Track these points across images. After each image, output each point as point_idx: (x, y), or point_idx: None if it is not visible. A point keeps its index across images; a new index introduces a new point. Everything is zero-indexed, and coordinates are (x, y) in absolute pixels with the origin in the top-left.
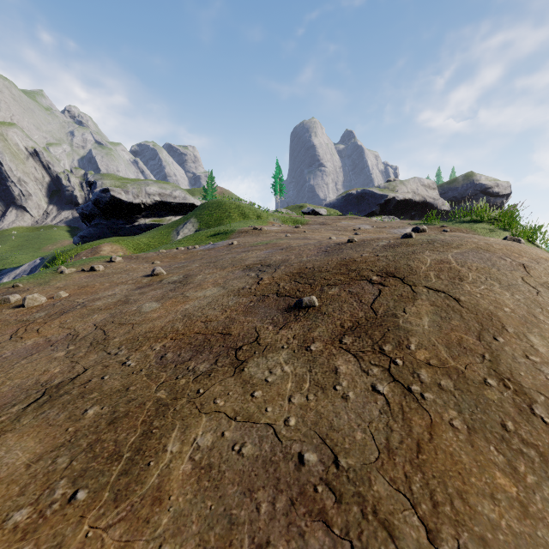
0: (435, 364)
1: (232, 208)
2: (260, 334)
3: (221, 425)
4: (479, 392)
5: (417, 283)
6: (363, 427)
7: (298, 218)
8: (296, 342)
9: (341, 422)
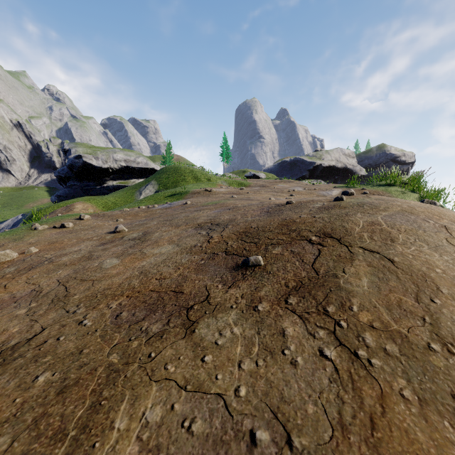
0: (378, 327)
1: (187, 172)
2: (210, 292)
3: (171, 396)
4: (424, 358)
5: (353, 244)
6: (314, 398)
7: (242, 181)
8: (244, 302)
9: (292, 392)
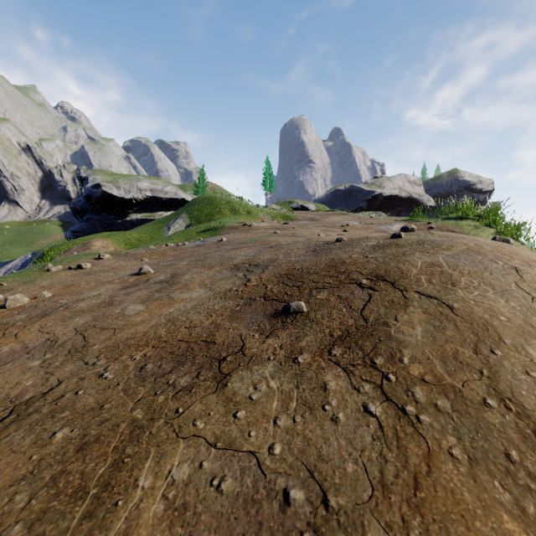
0: (430, 381)
1: (223, 203)
2: (245, 342)
3: (200, 454)
4: (478, 414)
5: (408, 288)
6: (354, 457)
7: (288, 213)
8: (283, 353)
9: (331, 450)
